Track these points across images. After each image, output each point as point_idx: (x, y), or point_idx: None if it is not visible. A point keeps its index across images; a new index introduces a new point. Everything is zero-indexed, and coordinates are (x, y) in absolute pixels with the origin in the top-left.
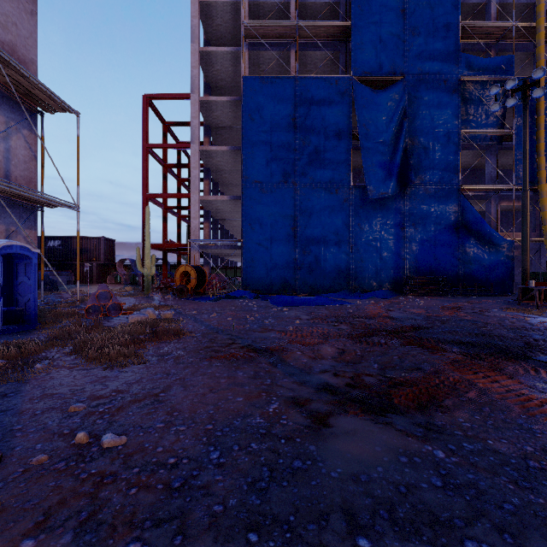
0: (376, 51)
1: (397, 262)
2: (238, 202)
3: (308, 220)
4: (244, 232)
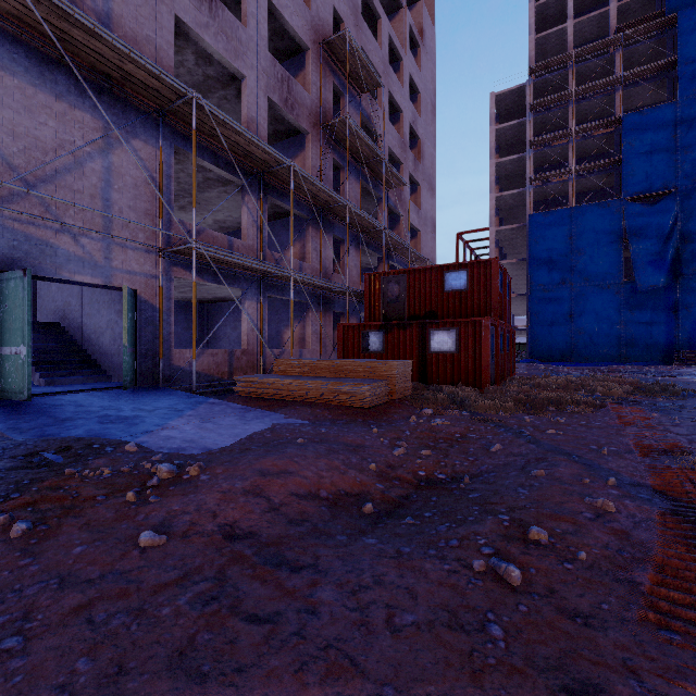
0: (647, 174)
1: (669, 339)
2: (524, 296)
3: (582, 310)
4: (530, 320)
